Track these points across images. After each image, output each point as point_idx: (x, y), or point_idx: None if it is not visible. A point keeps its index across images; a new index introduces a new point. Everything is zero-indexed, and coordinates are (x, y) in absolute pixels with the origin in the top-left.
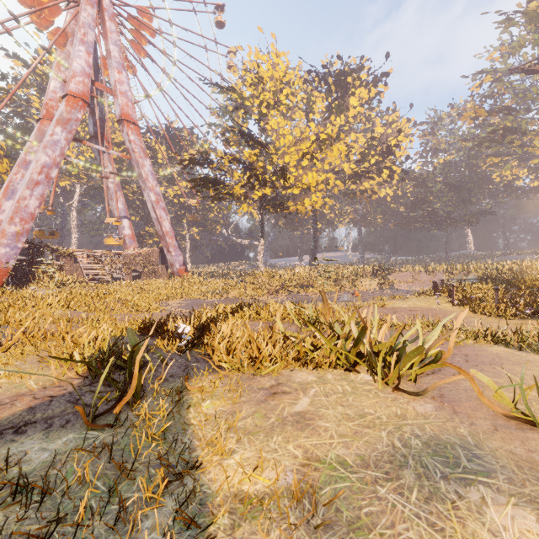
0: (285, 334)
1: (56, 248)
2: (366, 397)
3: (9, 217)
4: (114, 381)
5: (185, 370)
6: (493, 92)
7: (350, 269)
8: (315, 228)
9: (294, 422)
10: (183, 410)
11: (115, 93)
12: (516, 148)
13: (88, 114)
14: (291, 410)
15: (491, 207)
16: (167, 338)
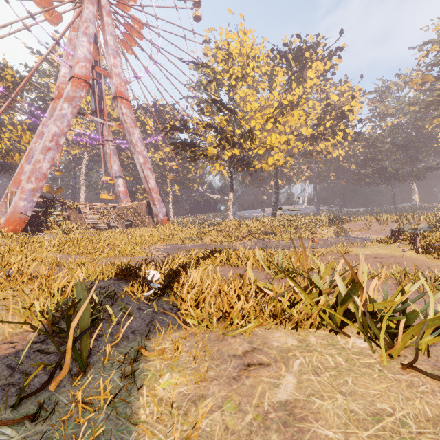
0: (257, 285)
1: (64, 202)
2: (370, 377)
3: (27, 177)
4: (67, 340)
5: (149, 323)
6: (438, 60)
7: (308, 219)
8: (276, 184)
9: (280, 423)
10: (133, 390)
11: (111, 74)
12: None
13: (91, 94)
14: (273, 398)
15: (437, 163)
16: (137, 284)
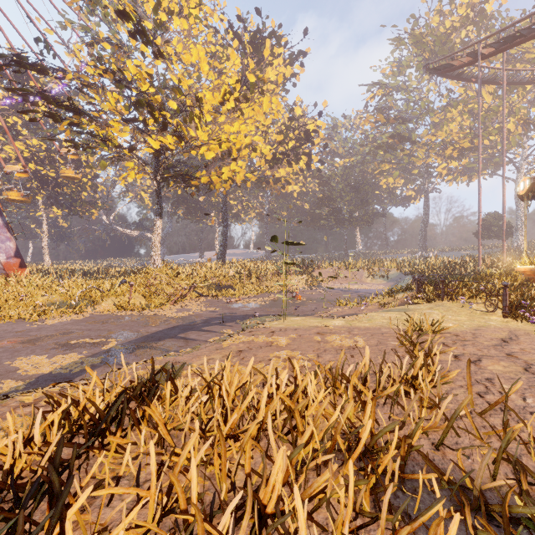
0: None
1: None
2: None
3: None
4: None
5: None
6: (382, 106)
7: (270, 264)
8: (225, 217)
9: None
10: None
11: None
12: (404, 157)
13: None
14: None
15: (383, 209)
16: None
